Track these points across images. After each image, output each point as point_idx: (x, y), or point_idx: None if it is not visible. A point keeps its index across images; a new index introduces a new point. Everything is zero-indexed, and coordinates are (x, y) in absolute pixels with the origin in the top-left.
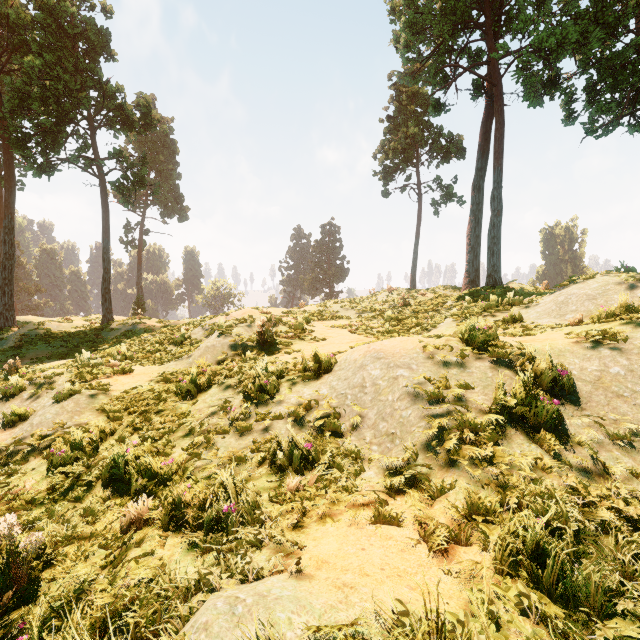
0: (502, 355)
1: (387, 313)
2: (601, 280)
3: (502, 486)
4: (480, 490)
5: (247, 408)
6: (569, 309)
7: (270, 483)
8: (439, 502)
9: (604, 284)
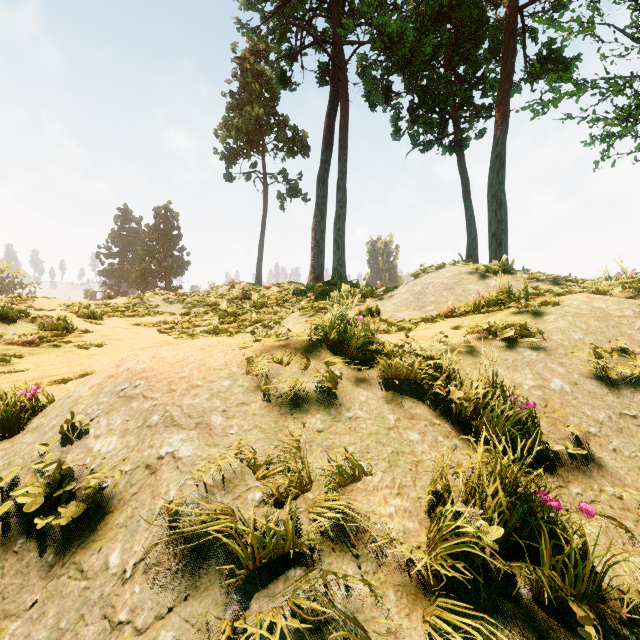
0: (406, 371)
1: (221, 307)
2: (453, 269)
3: None
4: None
5: None
6: (428, 300)
7: None
8: None
9: (457, 273)
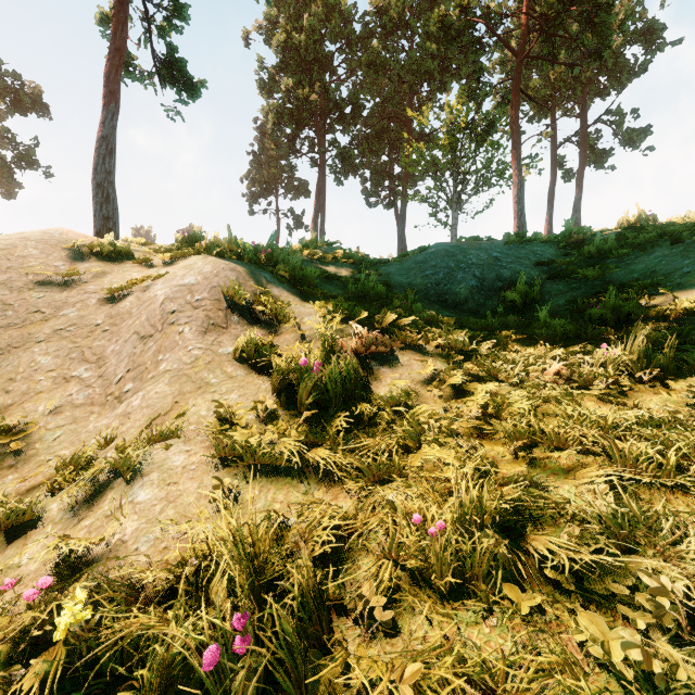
0: None
1: None
2: None
3: None
4: None
5: None
6: None
7: None
8: None
9: None
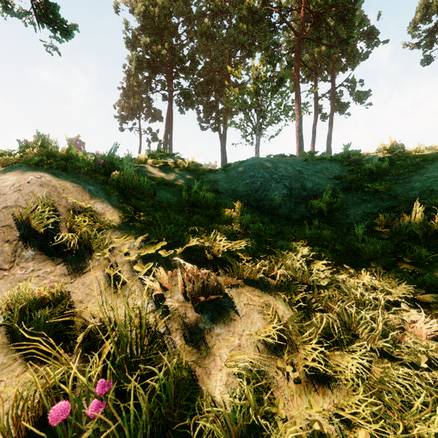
0: None
1: None
2: None
3: None
4: None
5: None
6: None
7: None
8: None
9: None
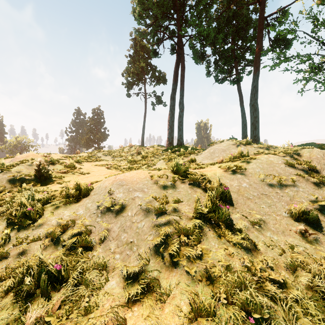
0: (195, 180)
1: (129, 157)
2: (227, 143)
3: (210, 277)
4: (197, 285)
5: (9, 233)
6: (215, 155)
7: (11, 317)
8: (168, 305)
9: (228, 144)
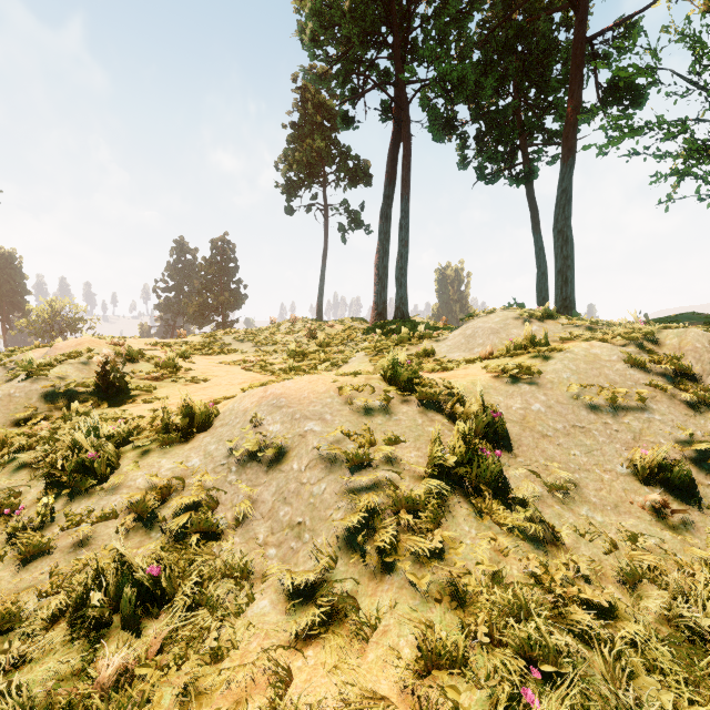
0: (431, 396)
1: (291, 346)
2: (502, 314)
3: (459, 595)
4: (432, 609)
5: (51, 504)
6: (477, 343)
7: (67, 665)
8: (375, 646)
9: (505, 318)
